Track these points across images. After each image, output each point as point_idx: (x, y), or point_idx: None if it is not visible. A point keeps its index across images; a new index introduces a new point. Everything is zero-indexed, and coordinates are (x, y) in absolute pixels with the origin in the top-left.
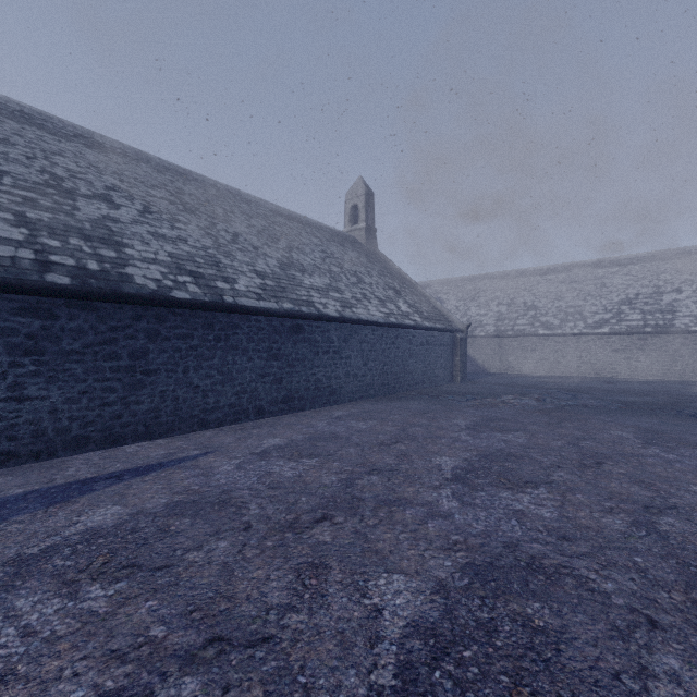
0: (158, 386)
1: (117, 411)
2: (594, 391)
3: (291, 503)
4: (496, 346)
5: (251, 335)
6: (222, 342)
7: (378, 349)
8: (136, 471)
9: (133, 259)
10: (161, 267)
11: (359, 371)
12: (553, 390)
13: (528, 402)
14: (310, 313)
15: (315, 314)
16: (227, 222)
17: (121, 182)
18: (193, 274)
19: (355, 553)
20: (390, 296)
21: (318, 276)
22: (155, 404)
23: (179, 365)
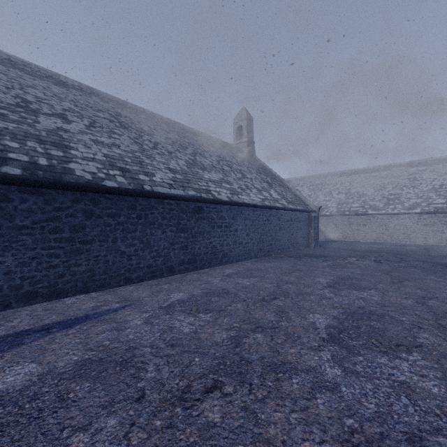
0: (93, 252)
1: (60, 271)
2: (415, 255)
3: (185, 365)
4: (337, 222)
5: (164, 214)
6: (142, 219)
7: (257, 224)
8: (65, 323)
9: (76, 158)
10: (97, 164)
11: (244, 240)
12: (384, 254)
13: (369, 263)
14: (208, 198)
15: (211, 199)
16: (150, 135)
17: (75, 106)
18: (121, 169)
19: (245, 444)
20: (265, 187)
21: (214, 172)
22: (90, 266)
23: (109, 236)
